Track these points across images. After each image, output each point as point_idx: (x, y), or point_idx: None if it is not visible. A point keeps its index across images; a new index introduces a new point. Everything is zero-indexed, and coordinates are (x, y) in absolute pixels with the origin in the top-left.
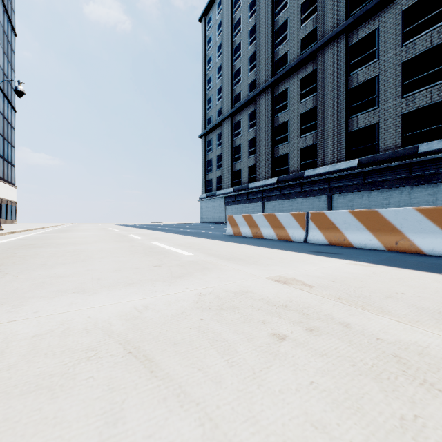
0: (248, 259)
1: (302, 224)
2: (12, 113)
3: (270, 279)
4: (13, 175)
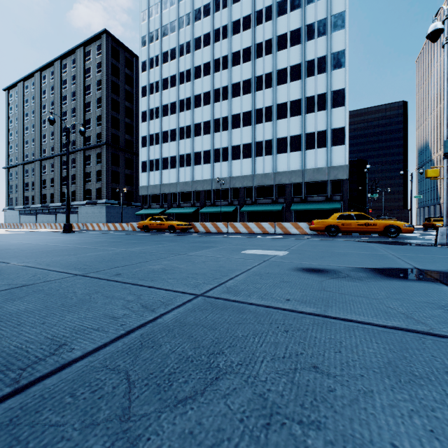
0: None
1: None
2: None
3: None
4: None
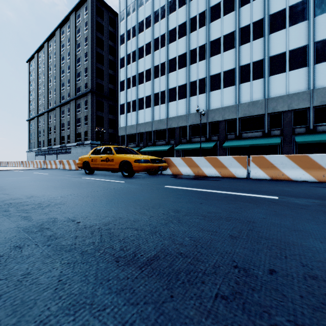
0: None
1: None
2: None
3: None
4: None
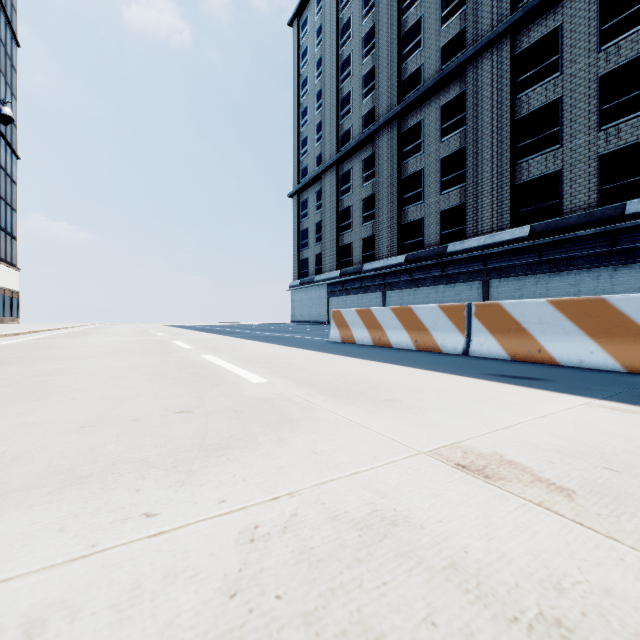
0: (376, 393)
1: (459, 323)
2: (13, 161)
3: (442, 459)
4: (14, 252)
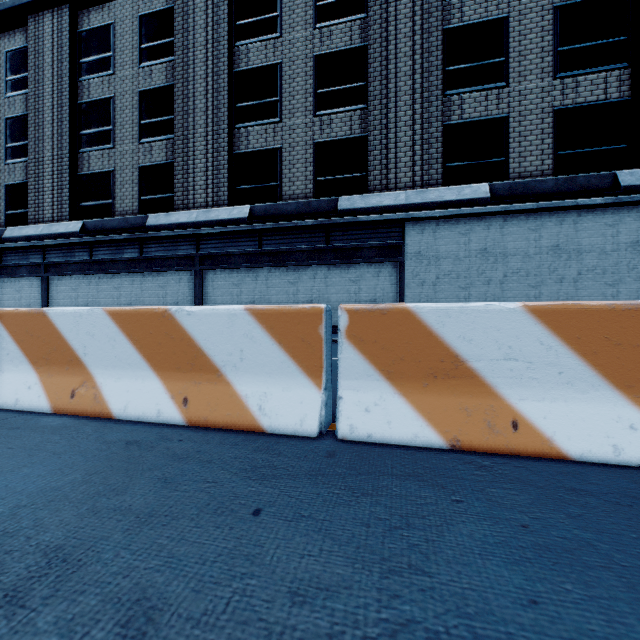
0: None
1: None
2: None
3: None
4: None
